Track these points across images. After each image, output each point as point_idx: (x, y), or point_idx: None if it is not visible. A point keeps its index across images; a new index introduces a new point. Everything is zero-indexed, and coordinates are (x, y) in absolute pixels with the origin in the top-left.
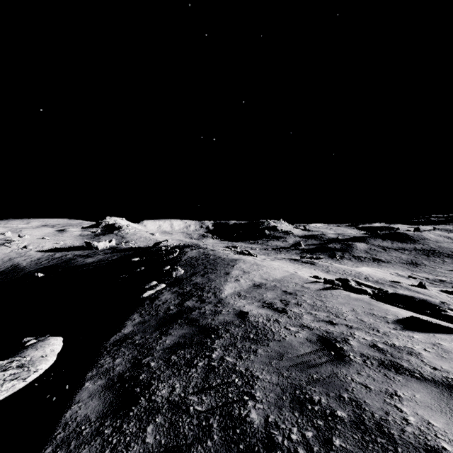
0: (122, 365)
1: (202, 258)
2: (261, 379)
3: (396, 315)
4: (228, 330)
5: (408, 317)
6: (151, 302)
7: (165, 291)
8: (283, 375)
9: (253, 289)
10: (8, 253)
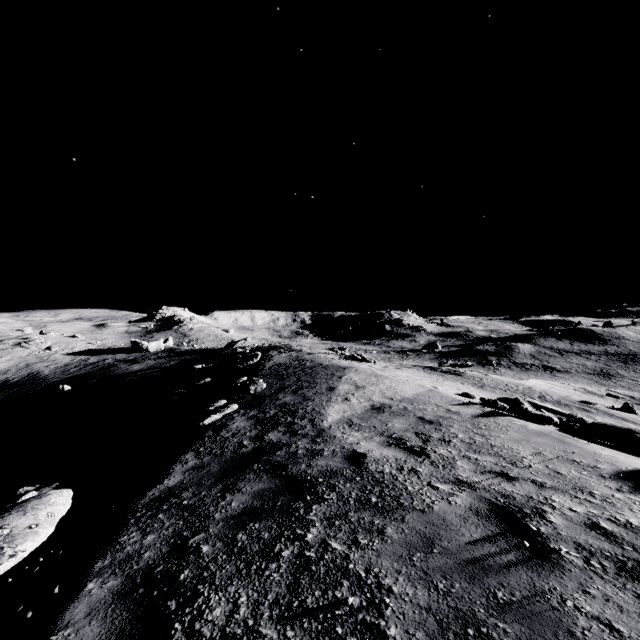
0: (155, 548)
1: (295, 366)
2: (396, 593)
3: (614, 463)
4: (333, 487)
5: (636, 467)
6: (214, 433)
7: (237, 415)
8: (437, 588)
9: (372, 413)
10: (26, 356)
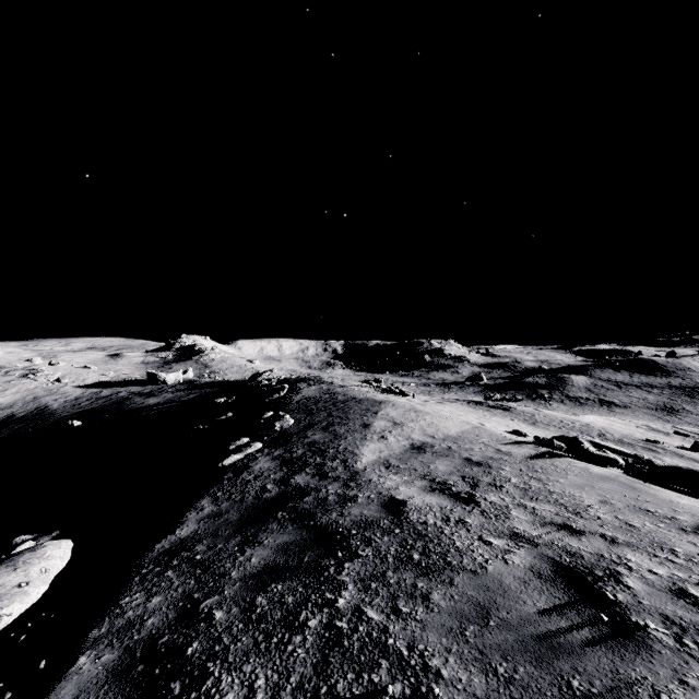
0: (161, 614)
1: (325, 399)
2: (447, 679)
3: (695, 514)
4: (369, 541)
5: None
6: (235, 476)
7: (261, 455)
8: (497, 673)
9: (412, 454)
10: (33, 389)
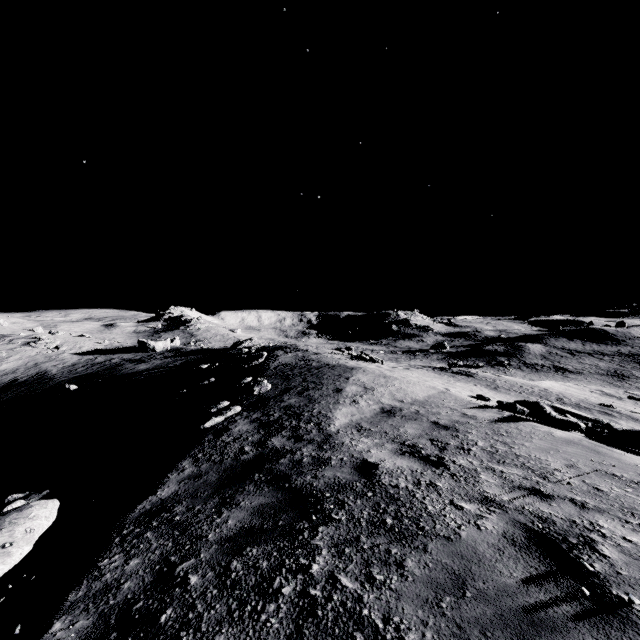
0: (137, 577)
1: (301, 366)
2: None
3: None
4: (342, 504)
5: None
6: (215, 438)
7: (240, 418)
8: None
9: (382, 417)
10: (34, 355)
